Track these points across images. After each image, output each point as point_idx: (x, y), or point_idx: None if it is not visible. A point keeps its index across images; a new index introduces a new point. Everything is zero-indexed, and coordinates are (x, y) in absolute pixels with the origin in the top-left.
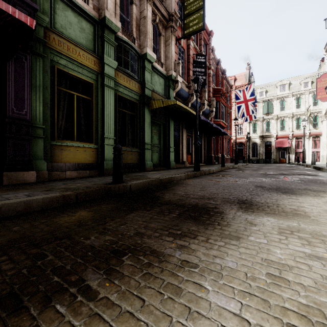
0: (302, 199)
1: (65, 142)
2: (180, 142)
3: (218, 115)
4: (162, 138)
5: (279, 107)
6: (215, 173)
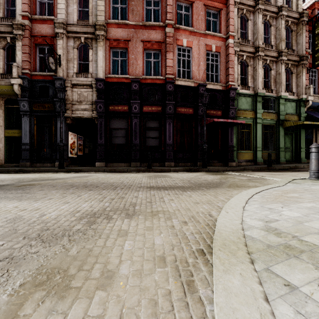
0: None
1: (241, 151)
2: (312, 142)
3: None
4: (293, 142)
5: None
6: None
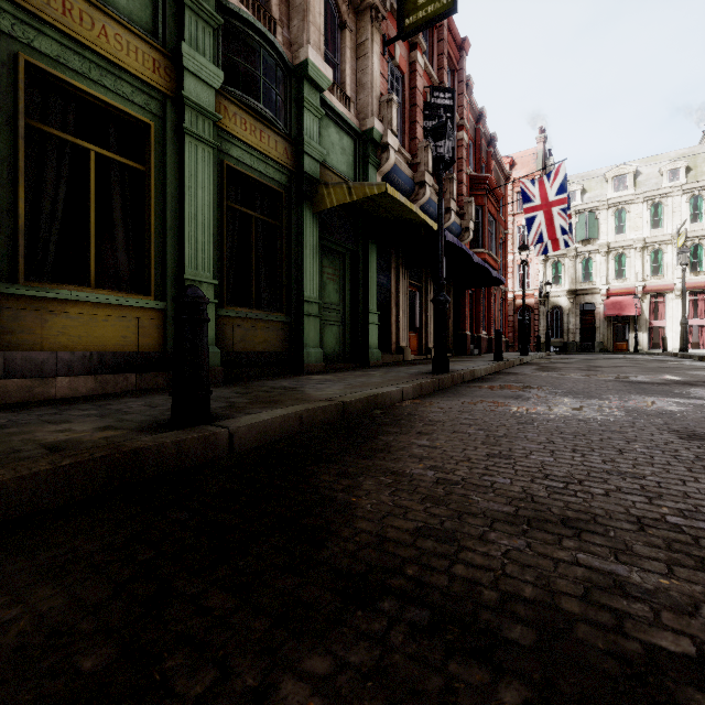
0: None
1: (56, 289)
2: (392, 300)
3: (481, 240)
4: (348, 288)
5: (612, 225)
6: (489, 379)
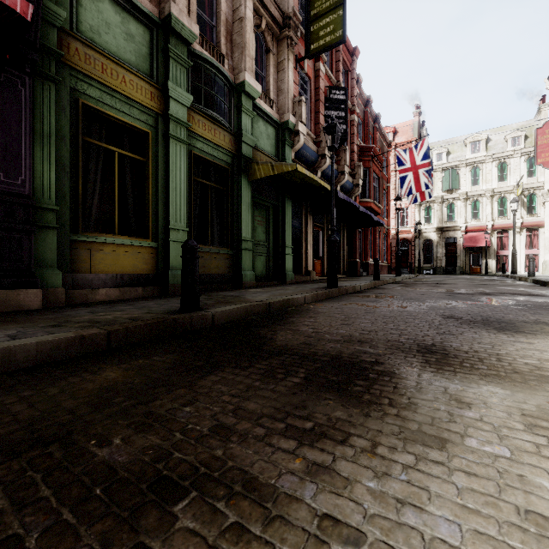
0: (540, 343)
1: (98, 236)
2: (302, 238)
3: (368, 192)
4: (271, 230)
5: (469, 178)
6: (364, 291)
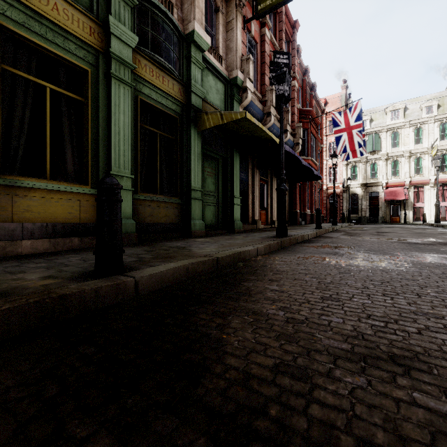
0: None
1: (22, 180)
2: (249, 189)
3: (306, 151)
4: (220, 181)
5: (390, 142)
6: (313, 241)
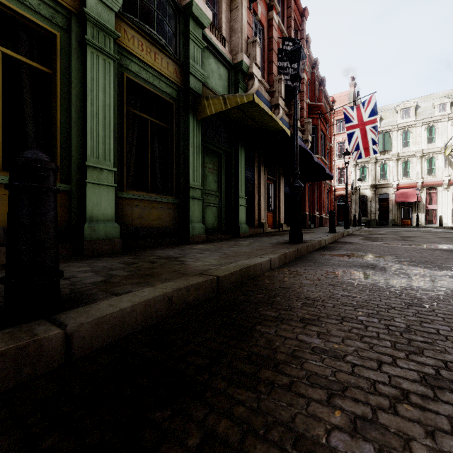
0: None
1: None
2: (255, 189)
3: (316, 149)
4: (223, 179)
5: (400, 141)
6: (333, 247)
